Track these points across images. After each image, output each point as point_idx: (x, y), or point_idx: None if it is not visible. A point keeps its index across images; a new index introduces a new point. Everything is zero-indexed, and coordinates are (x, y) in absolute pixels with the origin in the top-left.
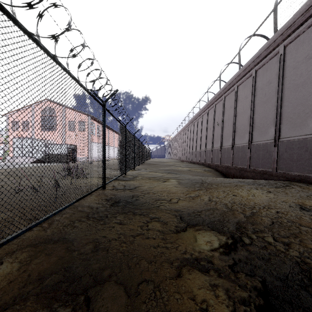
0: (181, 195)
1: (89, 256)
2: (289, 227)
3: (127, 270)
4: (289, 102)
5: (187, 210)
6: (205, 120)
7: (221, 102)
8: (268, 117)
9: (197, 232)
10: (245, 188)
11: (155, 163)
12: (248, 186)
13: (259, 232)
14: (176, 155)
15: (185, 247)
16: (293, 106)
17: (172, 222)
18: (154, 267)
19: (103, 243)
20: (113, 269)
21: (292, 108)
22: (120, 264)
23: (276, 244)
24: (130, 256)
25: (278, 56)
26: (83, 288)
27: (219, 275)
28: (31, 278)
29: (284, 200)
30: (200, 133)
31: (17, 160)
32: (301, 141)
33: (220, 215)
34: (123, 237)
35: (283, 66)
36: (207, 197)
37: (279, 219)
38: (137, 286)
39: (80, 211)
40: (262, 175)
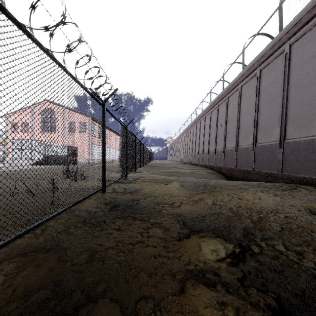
0: (183, 199)
1: (83, 267)
2: (300, 234)
3: (125, 285)
4: (295, 102)
5: (190, 215)
6: (208, 121)
7: (224, 103)
8: (273, 118)
9: (202, 239)
10: (251, 191)
11: (157, 165)
12: (254, 189)
13: (268, 239)
14: (178, 157)
15: (188, 257)
16: (299, 106)
17: (175, 228)
18: (154, 281)
19: (99, 252)
20: (109, 283)
21: (298, 109)
22: (116, 277)
23: (288, 253)
24: (128, 268)
25: (283, 55)
26: (73, 307)
27: (227, 291)
28: (16, 294)
29: (292, 204)
30: (203, 135)
31: (17, 162)
32: (307, 142)
33: (225, 220)
34: (121, 245)
35: (289, 65)
36: (211, 201)
37: (289, 224)
38: (134, 305)
39: (76, 216)
40: (266, 177)
